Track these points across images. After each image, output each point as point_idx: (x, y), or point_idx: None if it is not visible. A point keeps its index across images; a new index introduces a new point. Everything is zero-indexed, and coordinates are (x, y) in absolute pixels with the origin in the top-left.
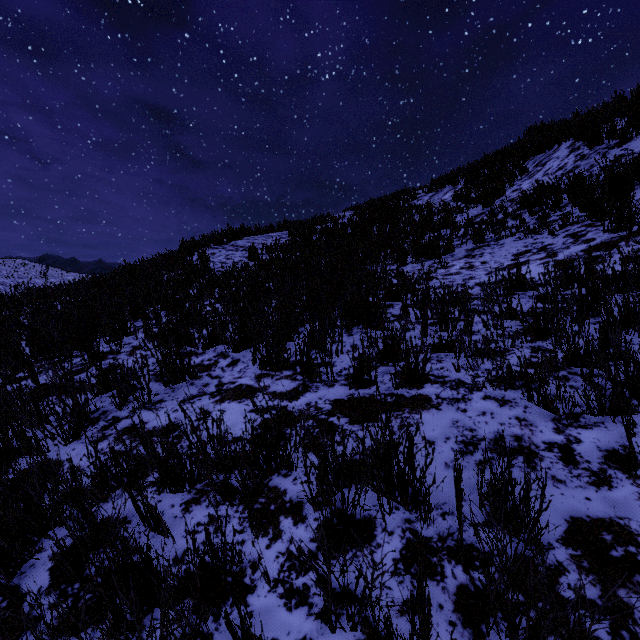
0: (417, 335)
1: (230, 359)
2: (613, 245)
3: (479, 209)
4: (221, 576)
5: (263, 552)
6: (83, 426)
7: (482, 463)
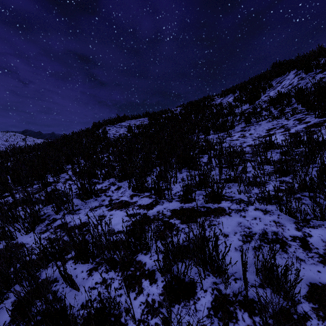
0: (216, 173)
1: (116, 186)
2: (320, 125)
3: (247, 106)
4: (107, 318)
5: (132, 302)
6: (36, 223)
7: (256, 248)
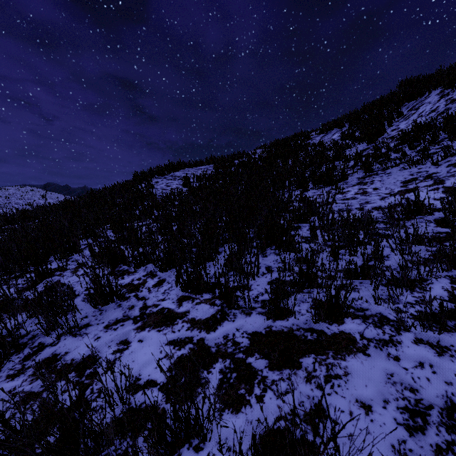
0: (327, 258)
1: (157, 279)
2: None
3: (364, 145)
4: None
5: None
6: (7, 355)
7: (441, 451)
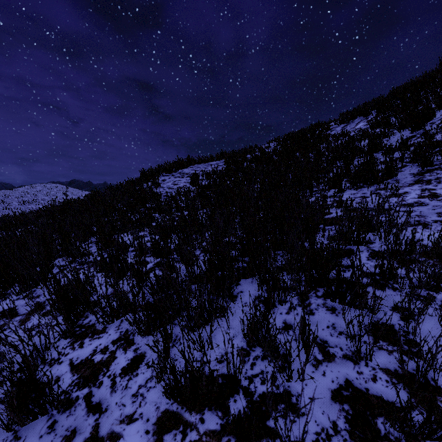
0: (438, 335)
1: (131, 352)
2: None
3: (407, 133)
4: None
5: None
6: None
7: None
